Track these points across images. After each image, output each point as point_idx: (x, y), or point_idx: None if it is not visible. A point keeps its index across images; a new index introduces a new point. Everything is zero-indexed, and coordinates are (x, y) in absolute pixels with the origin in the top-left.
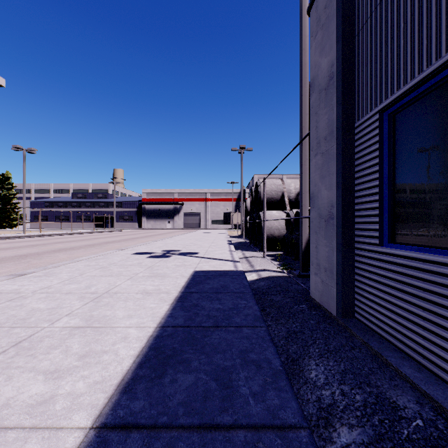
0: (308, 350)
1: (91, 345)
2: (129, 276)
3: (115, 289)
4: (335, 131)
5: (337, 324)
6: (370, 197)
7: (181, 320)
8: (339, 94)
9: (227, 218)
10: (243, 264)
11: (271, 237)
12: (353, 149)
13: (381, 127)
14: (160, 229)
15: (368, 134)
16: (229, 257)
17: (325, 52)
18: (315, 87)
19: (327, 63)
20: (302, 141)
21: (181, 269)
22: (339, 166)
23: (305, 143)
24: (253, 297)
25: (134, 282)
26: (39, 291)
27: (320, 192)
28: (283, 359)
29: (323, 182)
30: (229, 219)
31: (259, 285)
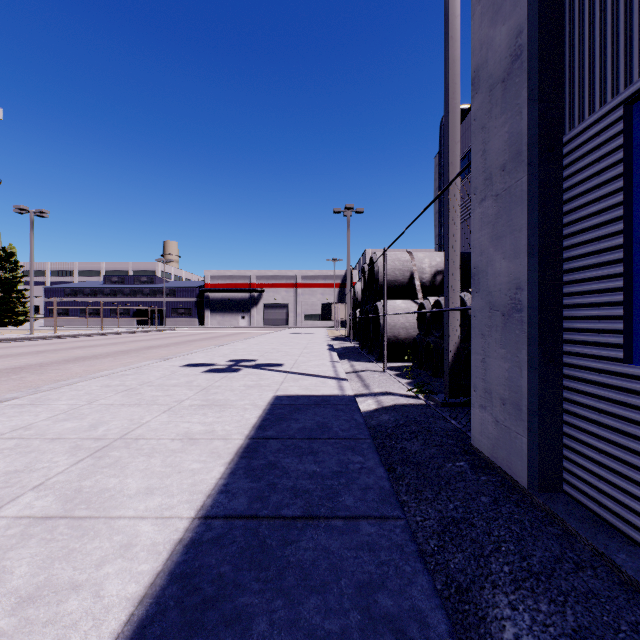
0: (487, 566)
1: (53, 567)
2: (167, 406)
3: (137, 431)
4: (526, 152)
5: (532, 505)
6: (601, 270)
7: (243, 502)
8: (534, 82)
9: (326, 312)
10: (353, 382)
11: (395, 340)
12: (560, 183)
13: (627, 133)
14: (230, 327)
15: (596, 151)
16: (330, 372)
17: (504, 14)
18: (481, 82)
19: (507, 33)
20: (452, 181)
21: (254, 393)
22: (533, 214)
23: (454, 189)
24: (373, 447)
25: (172, 417)
26: (7, 435)
27: (491, 265)
28: (439, 585)
29: (497, 246)
30: (330, 313)
31: (380, 420)
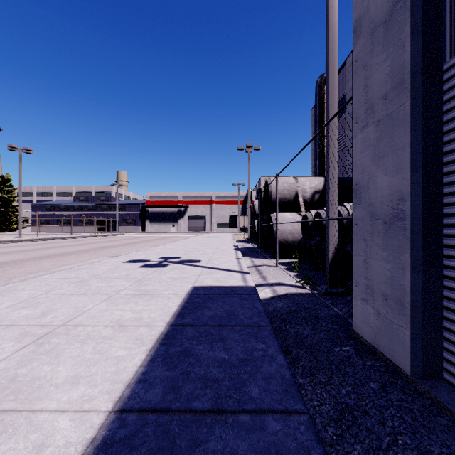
0: None
1: None
2: (107, 295)
3: (78, 318)
4: (409, 79)
5: (417, 392)
6: None
7: (158, 392)
8: (417, 17)
9: (233, 222)
10: (253, 274)
11: (284, 243)
12: (441, 106)
13: None
14: (164, 232)
15: None
16: (236, 267)
17: None
18: (362, 28)
19: None
20: (334, 116)
21: (177, 284)
22: (416, 133)
23: (333, 124)
24: (273, 334)
25: (109, 305)
26: None
27: (373, 181)
28: None
29: (379, 164)
30: (236, 222)
31: (276, 306)
